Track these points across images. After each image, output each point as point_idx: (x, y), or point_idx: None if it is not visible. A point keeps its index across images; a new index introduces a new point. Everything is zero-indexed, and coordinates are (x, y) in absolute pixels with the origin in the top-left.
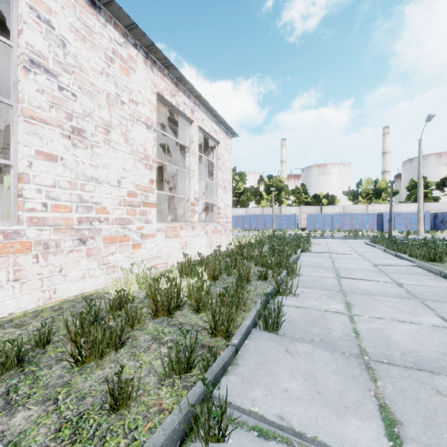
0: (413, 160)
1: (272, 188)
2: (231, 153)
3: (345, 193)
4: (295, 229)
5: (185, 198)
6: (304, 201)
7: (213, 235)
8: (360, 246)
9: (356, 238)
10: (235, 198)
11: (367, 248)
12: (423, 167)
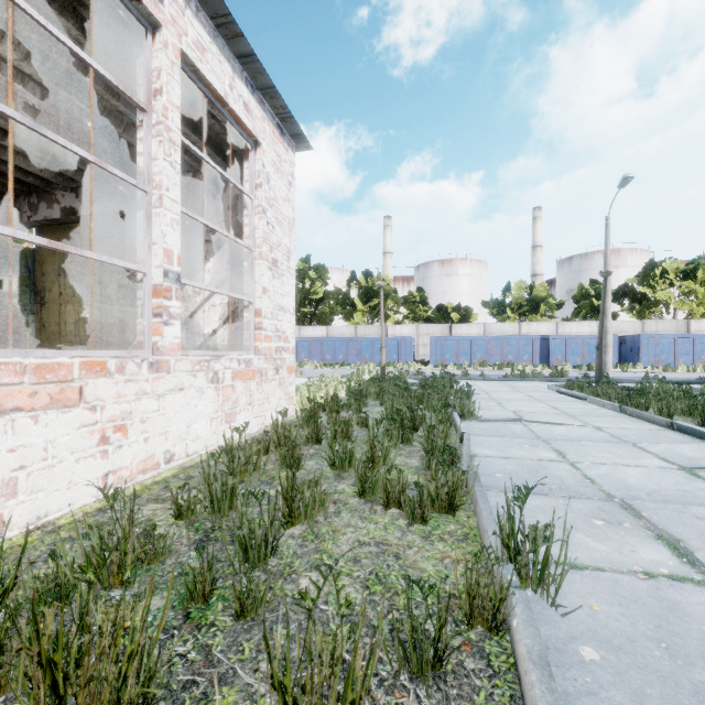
0: (573, 260)
1: (380, 283)
2: (293, 184)
3: (485, 304)
4: (412, 362)
5: (125, 267)
6: (423, 316)
7: (239, 385)
8: (552, 397)
9: (524, 379)
10: (309, 309)
11: (576, 404)
12: (587, 270)
